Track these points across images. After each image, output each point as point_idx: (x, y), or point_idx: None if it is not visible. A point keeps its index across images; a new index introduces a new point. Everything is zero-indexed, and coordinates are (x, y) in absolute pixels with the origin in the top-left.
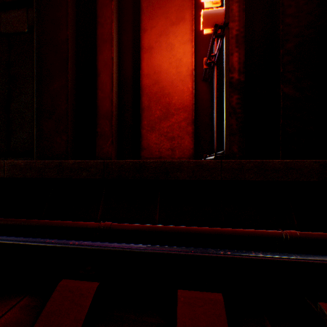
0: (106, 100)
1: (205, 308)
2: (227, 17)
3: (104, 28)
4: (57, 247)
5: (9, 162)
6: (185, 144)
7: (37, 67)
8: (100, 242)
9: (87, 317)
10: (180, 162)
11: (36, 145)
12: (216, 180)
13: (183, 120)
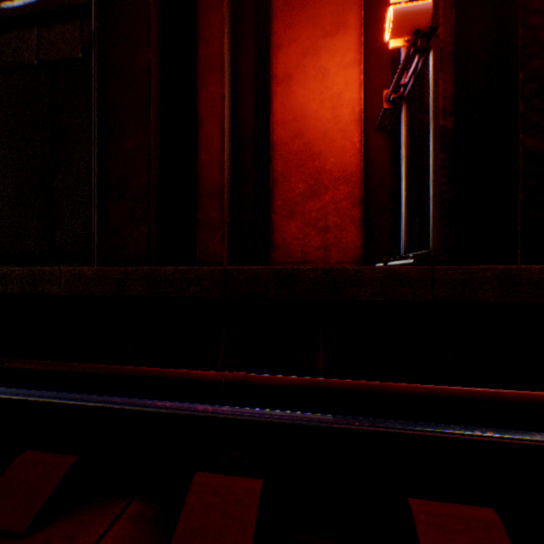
0: (212, 167)
1: (470, 536)
2: (435, 17)
3: (209, 46)
4: (177, 415)
5: (69, 269)
6: (347, 239)
7: (99, 115)
8: (249, 408)
9: (253, 541)
10: (357, 270)
11: (97, 242)
12: (423, 301)
13: (343, 198)
